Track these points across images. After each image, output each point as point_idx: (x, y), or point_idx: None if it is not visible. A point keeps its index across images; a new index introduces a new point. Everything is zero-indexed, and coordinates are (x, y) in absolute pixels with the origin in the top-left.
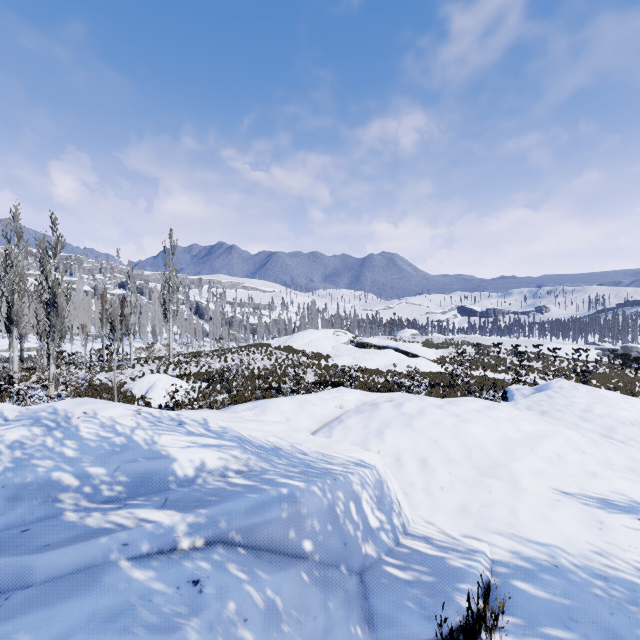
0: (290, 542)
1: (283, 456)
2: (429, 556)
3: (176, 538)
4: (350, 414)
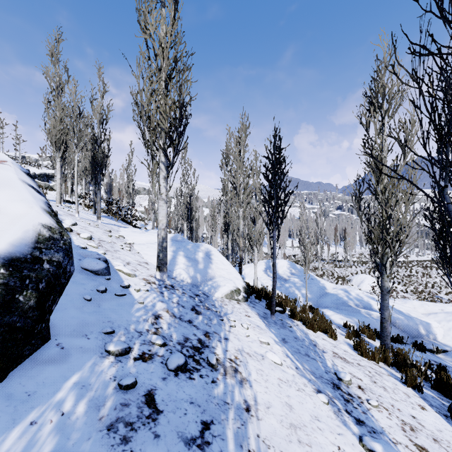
0: (395, 324)
1: (401, 313)
2: (434, 342)
3: (372, 314)
4: (441, 312)
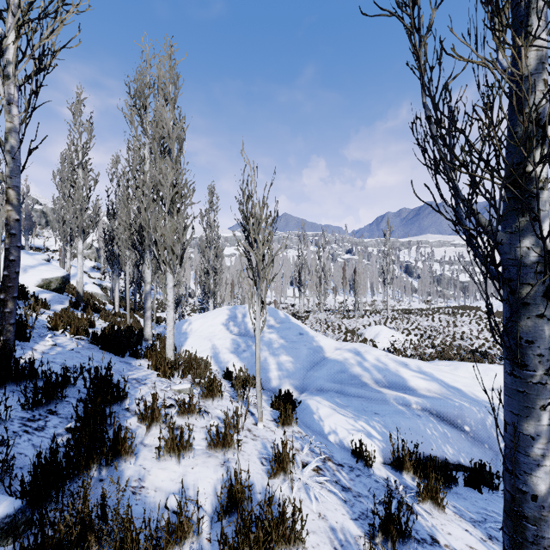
0: (458, 423)
1: (461, 393)
2: None
3: (411, 403)
4: None
